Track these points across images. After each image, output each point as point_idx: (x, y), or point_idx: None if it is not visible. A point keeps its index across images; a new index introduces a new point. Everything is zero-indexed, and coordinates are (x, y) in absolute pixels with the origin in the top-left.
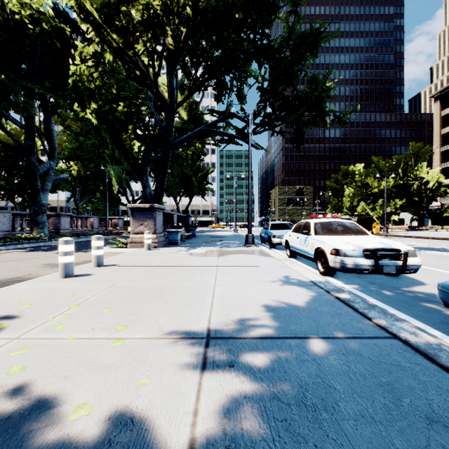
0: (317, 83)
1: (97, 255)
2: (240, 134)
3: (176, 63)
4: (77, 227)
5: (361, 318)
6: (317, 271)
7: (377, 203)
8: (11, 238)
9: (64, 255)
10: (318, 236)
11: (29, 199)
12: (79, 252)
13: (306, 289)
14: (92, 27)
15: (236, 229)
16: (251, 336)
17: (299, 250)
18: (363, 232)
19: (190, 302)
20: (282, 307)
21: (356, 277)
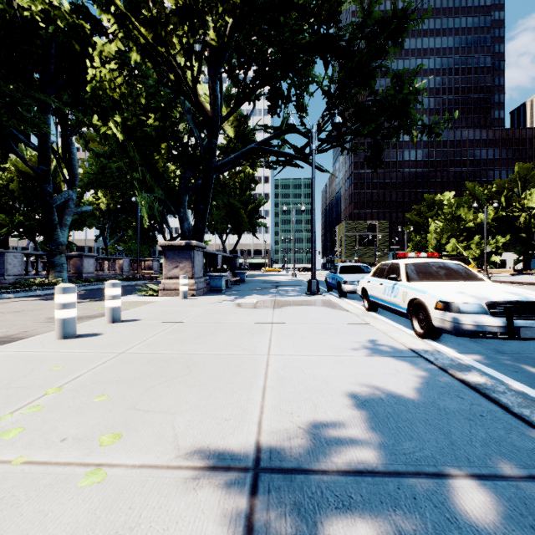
0: (402, 83)
1: (111, 307)
2: (301, 153)
3: (220, 64)
4: (103, 270)
5: (523, 426)
6: (411, 331)
7: (473, 241)
8: (22, 284)
9: (62, 308)
10: (413, 282)
11: None
12: (99, 302)
13: (407, 363)
14: (115, 19)
15: (294, 273)
16: (335, 467)
17: (384, 301)
18: (476, 277)
19: (230, 384)
20: (378, 399)
21: (471, 341)
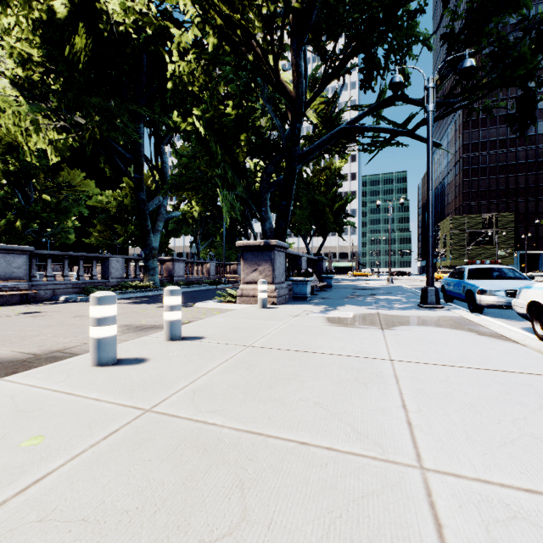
0: None
1: (169, 321)
2: (404, 129)
3: (304, 33)
4: (192, 274)
5: None
6: None
7: None
8: (121, 286)
9: (97, 324)
10: None
11: None
12: None
13: None
14: (192, 3)
15: (390, 278)
16: None
17: None
18: None
19: None
20: None
21: None
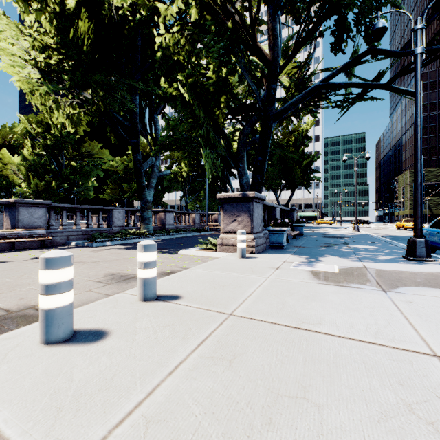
0: None
1: (142, 279)
2: None
3: None
4: (180, 223)
5: None
6: None
7: None
8: (121, 233)
9: (44, 292)
10: None
11: (153, 199)
12: (163, 254)
13: None
14: None
15: (356, 227)
16: None
17: None
18: None
19: None
20: None
21: None
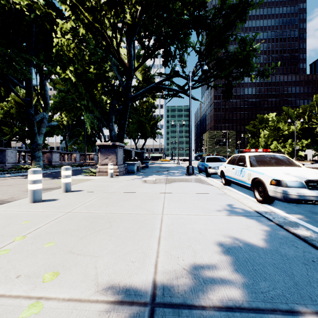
0: (245, 44)
1: (65, 183)
2: (182, 89)
3: (133, 35)
4: (64, 160)
5: None
6: (253, 198)
7: (287, 142)
8: (16, 168)
9: (33, 183)
10: (254, 167)
11: None
12: (60, 179)
13: (254, 221)
14: (70, 8)
15: (178, 162)
16: (211, 303)
17: (235, 179)
18: (295, 164)
19: (137, 235)
20: (237, 247)
21: (293, 205)
